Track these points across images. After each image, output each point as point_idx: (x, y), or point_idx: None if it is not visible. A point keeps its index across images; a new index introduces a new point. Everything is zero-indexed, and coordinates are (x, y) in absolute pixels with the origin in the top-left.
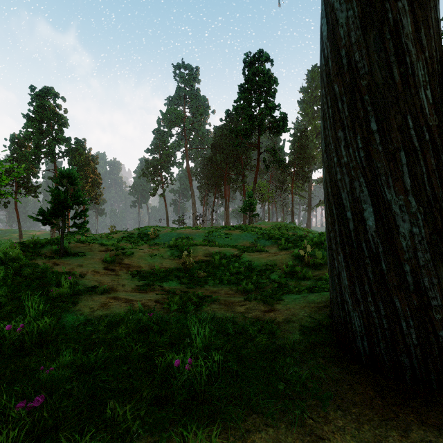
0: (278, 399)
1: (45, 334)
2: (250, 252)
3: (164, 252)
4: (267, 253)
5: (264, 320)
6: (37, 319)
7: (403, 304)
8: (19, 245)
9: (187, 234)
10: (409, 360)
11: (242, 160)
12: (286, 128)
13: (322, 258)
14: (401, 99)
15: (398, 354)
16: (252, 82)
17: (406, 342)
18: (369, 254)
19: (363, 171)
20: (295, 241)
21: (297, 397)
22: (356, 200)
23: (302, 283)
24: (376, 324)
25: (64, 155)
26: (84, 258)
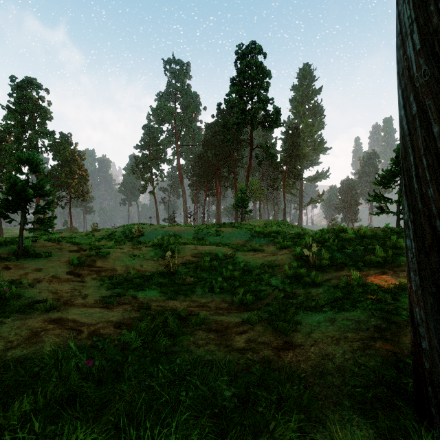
0: None
1: None
2: (244, 252)
3: (146, 252)
4: (264, 253)
5: (280, 370)
6: None
7: None
8: None
9: (175, 231)
10: None
11: (234, 158)
12: (279, 122)
13: (329, 258)
14: None
15: None
16: (244, 74)
17: None
18: None
19: None
20: (293, 239)
21: None
22: None
23: (312, 291)
24: None
25: (47, 150)
26: (48, 260)
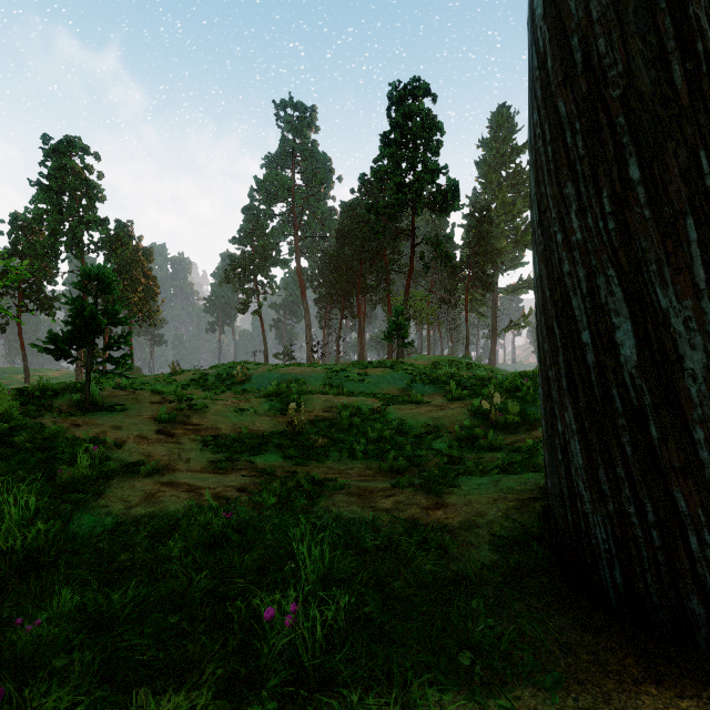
0: (460, 684)
1: (36, 553)
2: (399, 405)
3: (258, 405)
4: (428, 406)
5: (427, 525)
6: (25, 525)
7: (693, 503)
8: (17, 393)
9: (296, 375)
10: (703, 608)
11: (386, 257)
12: (457, 204)
13: (519, 414)
14: (688, 120)
15: (681, 596)
16: (402, 129)
17: (698, 575)
18: (626, 409)
19: (613, 256)
20: (474, 386)
21: (495, 679)
22: (599, 310)
23: (487, 456)
24: (639, 538)
25: (97, 247)
26: (125, 415)
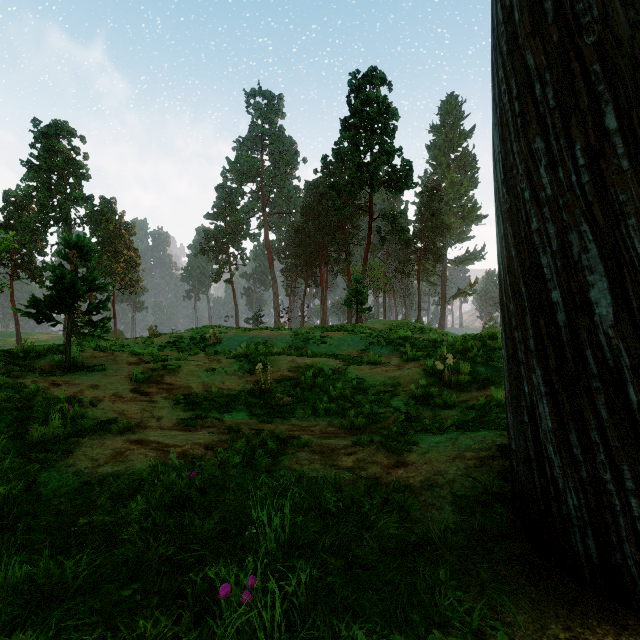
0: None
1: None
2: (359, 365)
3: (228, 366)
4: (385, 366)
5: (388, 484)
6: None
7: None
8: (2, 354)
9: (264, 337)
10: None
11: (346, 231)
12: (410, 182)
13: (470, 374)
14: None
15: None
16: (361, 114)
17: None
18: (601, 370)
19: (586, 210)
20: (427, 348)
21: None
22: (571, 267)
23: (442, 414)
24: (616, 506)
25: (83, 222)
26: (103, 375)
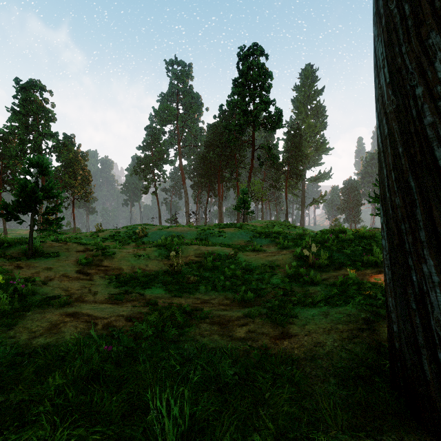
0: None
1: None
2: (246, 252)
3: (151, 253)
4: (265, 253)
5: (276, 355)
6: None
7: None
8: None
9: (178, 232)
10: None
11: (236, 158)
12: (281, 124)
13: (328, 258)
14: None
15: None
16: (246, 76)
17: None
18: None
19: None
20: (294, 239)
21: None
22: None
23: (311, 289)
24: None
25: (51, 151)
26: (57, 259)
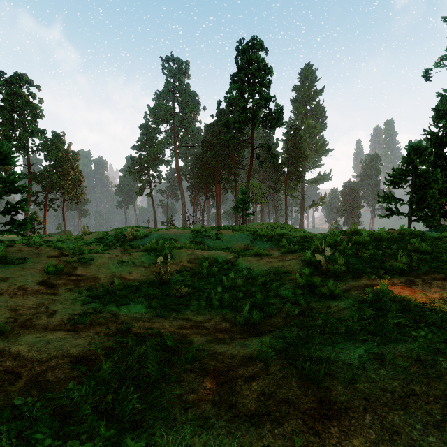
0: None
1: None
2: (247, 257)
3: (137, 258)
4: (269, 258)
5: None
6: None
7: None
8: None
9: (171, 235)
10: None
11: (234, 159)
12: (281, 121)
13: (343, 264)
14: None
15: None
16: (245, 71)
17: None
18: None
19: None
20: (299, 242)
21: None
22: None
23: (332, 306)
24: None
25: (38, 149)
26: (20, 267)
